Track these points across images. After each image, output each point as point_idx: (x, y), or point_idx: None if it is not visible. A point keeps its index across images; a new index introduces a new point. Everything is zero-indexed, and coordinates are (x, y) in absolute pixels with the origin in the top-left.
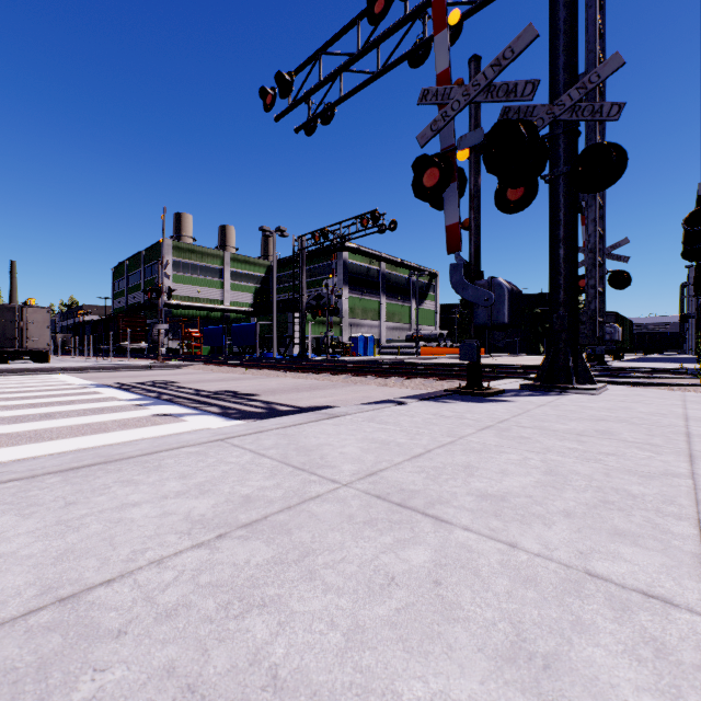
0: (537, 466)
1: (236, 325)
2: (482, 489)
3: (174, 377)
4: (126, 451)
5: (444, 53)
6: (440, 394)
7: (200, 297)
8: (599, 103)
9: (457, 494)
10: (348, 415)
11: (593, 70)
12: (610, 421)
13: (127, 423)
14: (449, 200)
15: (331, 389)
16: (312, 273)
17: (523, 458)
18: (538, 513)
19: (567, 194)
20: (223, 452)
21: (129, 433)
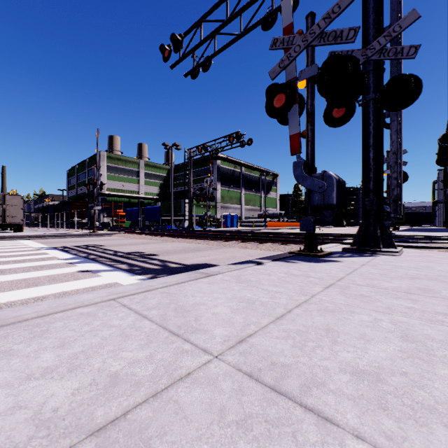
0: (390, 329)
1: (147, 207)
2: (352, 362)
3: (103, 242)
4: (23, 314)
5: (288, 12)
6: (287, 256)
7: (124, 189)
8: (401, 46)
9: (329, 370)
10: (220, 274)
11: (396, 23)
12: (423, 279)
13: (56, 278)
14: (292, 117)
15: (208, 250)
16: (197, 174)
17: (373, 319)
18: (427, 403)
19: (376, 113)
20: (111, 313)
21: (54, 287)
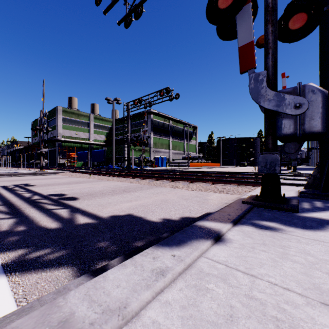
0: None
1: (93, 151)
2: None
3: (40, 181)
4: None
5: None
6: (246, 210)
7: (77, 137)
8: None
9: None
10: (127, 327)
11: None
12: None
13: None
14: (242, 22)
15: (138, 191)
16: (135, 125)
17: None
18: None
19: None
20: None
21: None
